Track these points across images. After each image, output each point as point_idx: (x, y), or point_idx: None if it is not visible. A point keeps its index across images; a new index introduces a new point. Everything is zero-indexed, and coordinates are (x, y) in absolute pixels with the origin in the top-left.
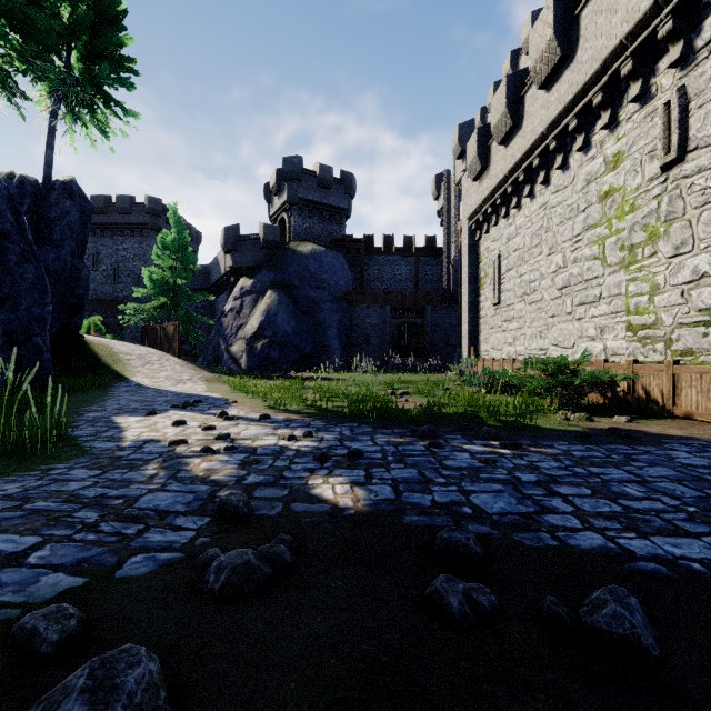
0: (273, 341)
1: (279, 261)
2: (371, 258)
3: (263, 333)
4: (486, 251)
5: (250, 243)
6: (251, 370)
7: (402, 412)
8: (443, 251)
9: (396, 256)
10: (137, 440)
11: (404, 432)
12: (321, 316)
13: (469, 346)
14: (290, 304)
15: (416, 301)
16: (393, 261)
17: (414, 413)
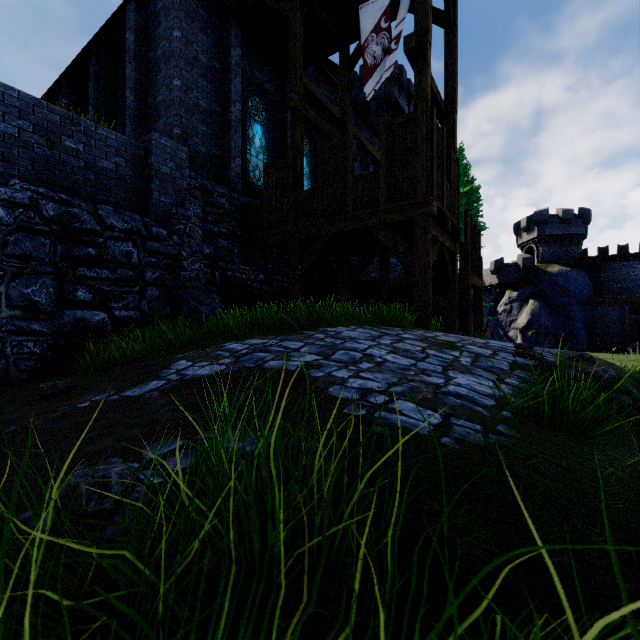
0: (539, 331)
1: (534, 279)
2: (605, 265)
3: (531, 326)
4: None
5: (511, 268)
6: None
7: None
8: None
9: (630, 261)
10: None
11: None
12: (570, 314)
13: None
14: (547, 308)
15: None
16: (628, 265)
17: None
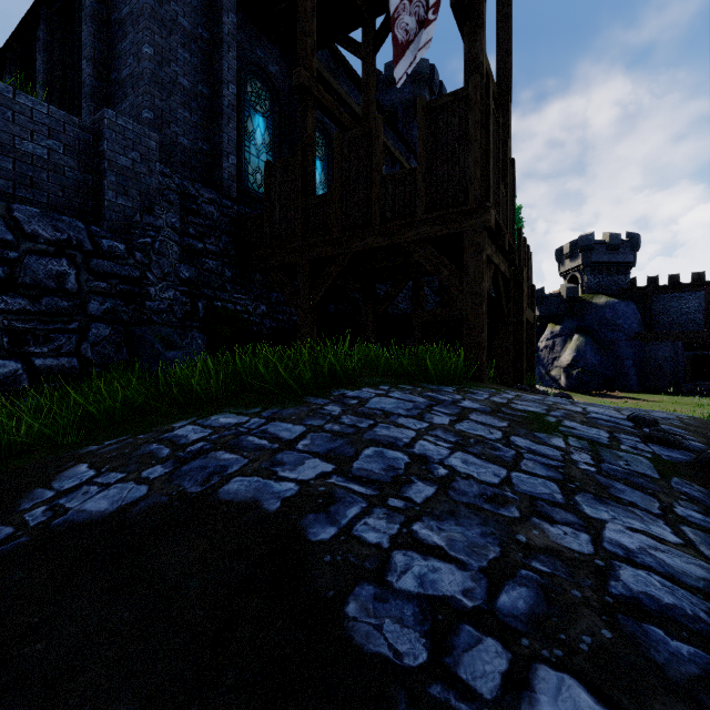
0: (585, 370)
1: (579, 312)
2: (655, 296)
3: (576, 365)
4: None
5: (553, 299)
6: (570, 388)
7: None
8: None
9: (682, 292)
10: None
11: None
12: (618, 351)
13: None
14: (594, 344)
15: (709, 338)
16: (680, 297)
17: None
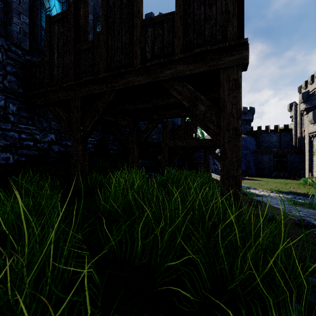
0: None
1: None
2: (260, 134)
3: None
4: (315, 144)
5: None
6: None
7: (298, 193)
8: (293, 132)
9: (271, 133)
10: (261, 194)
11: (303, 196)
12: (247, 158)
13: (308, 172)
14: None
15: (283, 153)
16: (270, 135)
17: (303, 193)
